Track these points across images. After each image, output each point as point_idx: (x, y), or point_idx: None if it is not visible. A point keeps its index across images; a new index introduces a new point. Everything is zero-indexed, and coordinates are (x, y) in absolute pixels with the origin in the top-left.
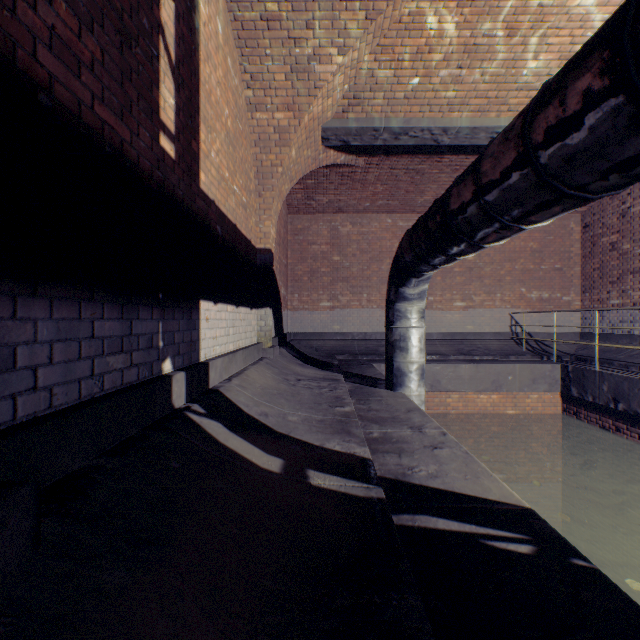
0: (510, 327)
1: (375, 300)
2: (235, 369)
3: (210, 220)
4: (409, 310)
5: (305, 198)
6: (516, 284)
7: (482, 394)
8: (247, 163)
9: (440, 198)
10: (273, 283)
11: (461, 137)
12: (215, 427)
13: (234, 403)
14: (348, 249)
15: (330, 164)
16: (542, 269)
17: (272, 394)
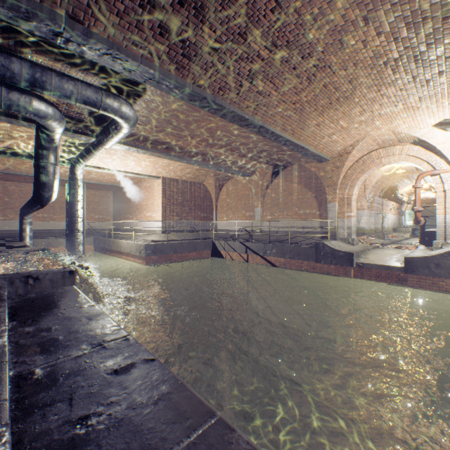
0: (88, 227)
1: None
2: None
3: None
4: (27, 222)
5: None
6: (91, 213)
7: None
8: None
9: None
10: None
11: None
12: None
13: None
14: (14, 196)
15: (2, 174)
16: (100, 208)
17: None
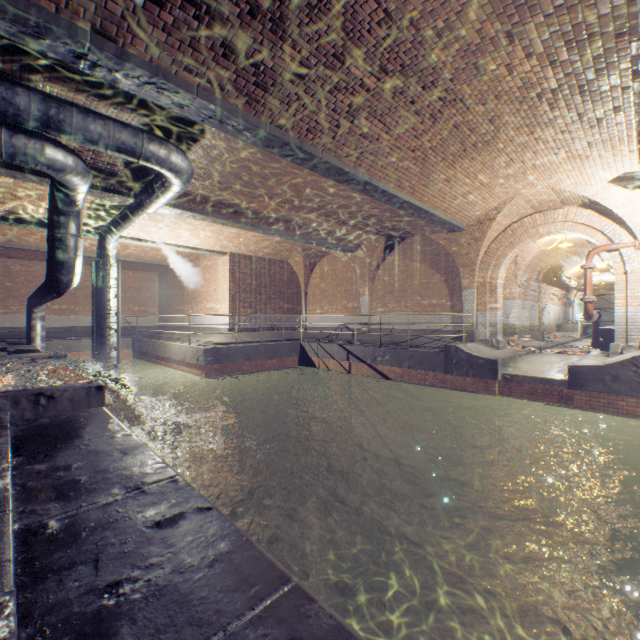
0: (125, 324)
1: None
2: None
3: None
4: (37, 317)
5: None
6: (128, 303)
7: None
8: None
9: None
10: None
11: None
12: None
13: None
14: (19, 279)
15: (2, 248)
16: (142, 297)
17: None
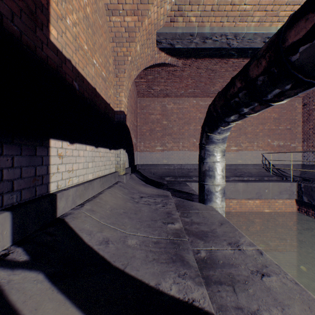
0: (262, 161)
1: (186, 146)
2: (92, 193)
3: (64, 74)
4: (215, 150)
5: (147, 88)
6: (265, 137)
7: (250, 200)
8: (106, 51)
9: (264, 45)
10: (127, 135)
11: (245, 41)
12: (29, 285)
13: (76, 233)
14: (171, 117)
15: (162, 63)
16: (280, 129)
17: (118, 214)
